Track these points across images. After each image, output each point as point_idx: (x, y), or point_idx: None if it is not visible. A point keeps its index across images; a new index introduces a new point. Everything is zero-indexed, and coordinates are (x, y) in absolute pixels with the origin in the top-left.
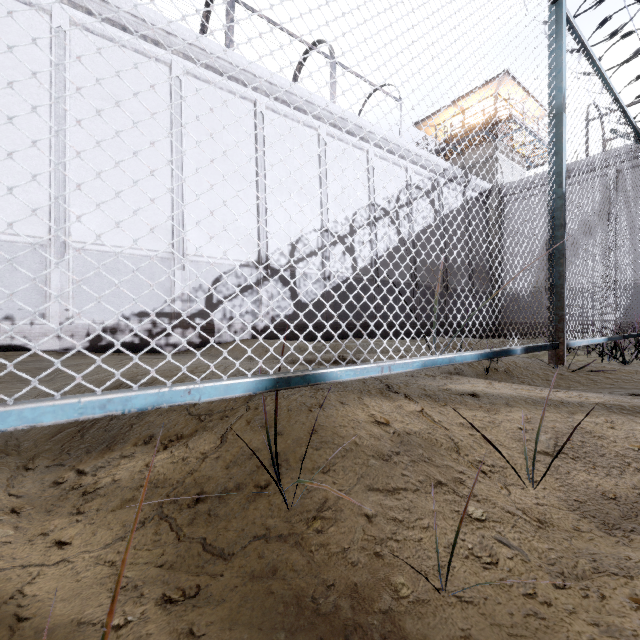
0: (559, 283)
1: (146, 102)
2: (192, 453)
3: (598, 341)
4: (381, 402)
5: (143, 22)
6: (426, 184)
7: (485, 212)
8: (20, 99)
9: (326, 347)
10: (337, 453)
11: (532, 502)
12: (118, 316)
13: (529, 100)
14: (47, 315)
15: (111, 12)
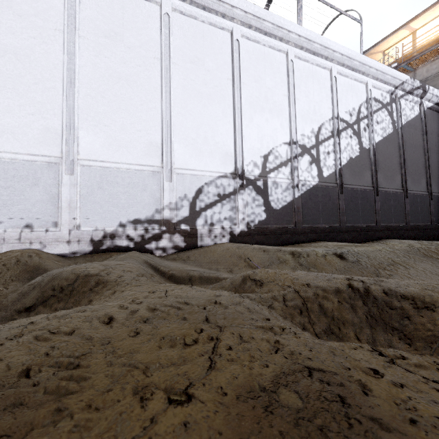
0: None
1: (140, 37)
2: None
3: None
4: None
5: None
6: (384, 97)
7: None
8: (40, 41)
9: None
10: None
11: None
12: None
13: None
14: (59, 223)
15: None
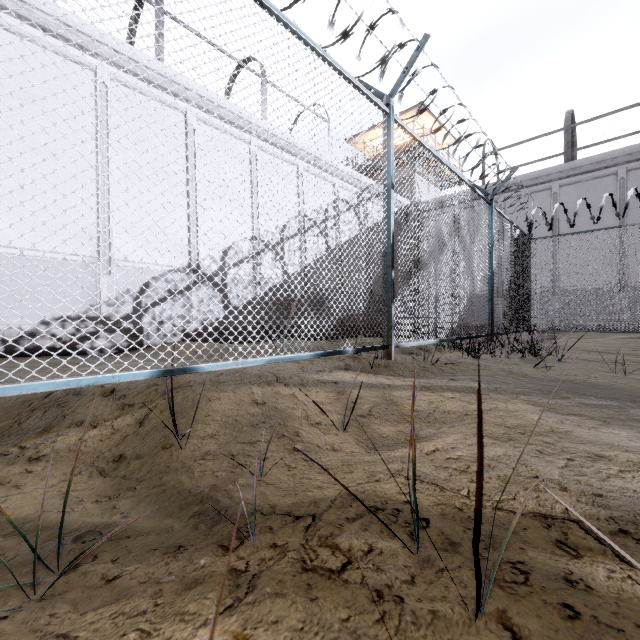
0: (389, 304)
1: (69, 105)
2: (117, 429)
3: (429, 342)
4: (265, 389)
5: (65, 25)
6: (352, 198)
7: (322, 263)
8: None
9: (199, 352)
10: (222, 422)
11: (337, 441)
12: (75, 340)
13: (442, 130)
14: None
15: (29, 12)
